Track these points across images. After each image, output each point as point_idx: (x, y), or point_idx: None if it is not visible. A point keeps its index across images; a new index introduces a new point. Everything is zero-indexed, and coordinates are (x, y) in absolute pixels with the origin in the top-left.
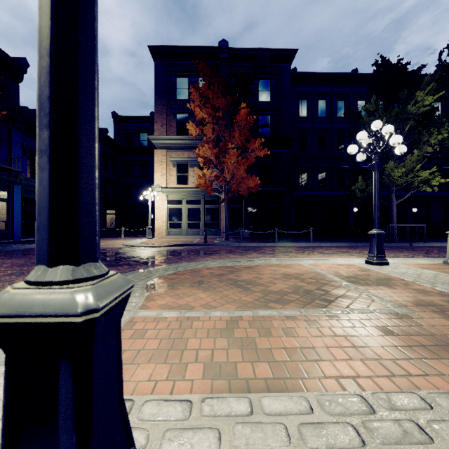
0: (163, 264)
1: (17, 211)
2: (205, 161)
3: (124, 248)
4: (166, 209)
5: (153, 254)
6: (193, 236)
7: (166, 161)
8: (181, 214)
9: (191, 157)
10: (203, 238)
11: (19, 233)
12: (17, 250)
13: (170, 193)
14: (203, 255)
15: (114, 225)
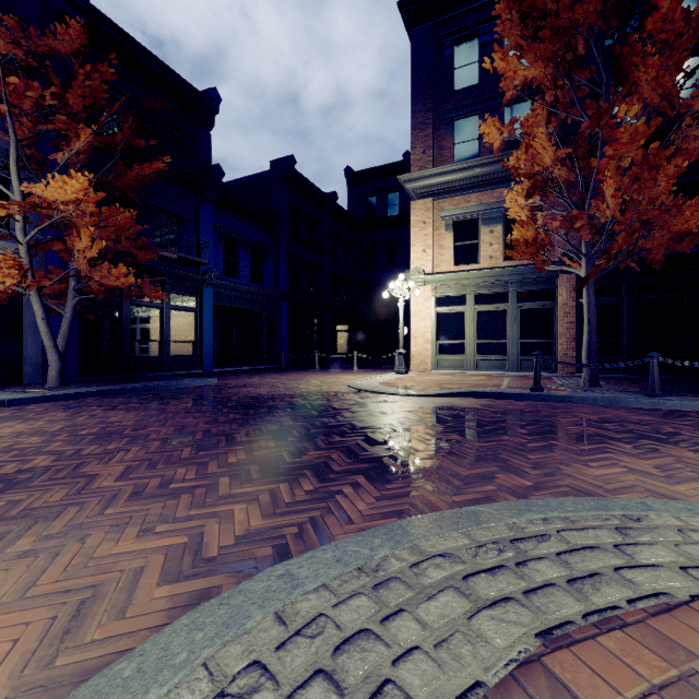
0: (440, 492)
1: (207, 326)
2: (532, 185)
3: (345, 396)
4: (433, 316)
5: (404, 421)
6: (491, 370)
7: (433, 221)
8: (463, 325)
9: (486, 202)
10: (516, 376)
11: (210, 361)
12: (184, 388)
13: (440, 284)
14: (572, 445)
15: (348, 349)
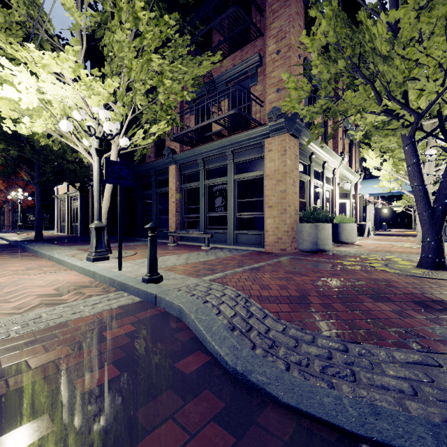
0: None
1: None
2: None
3: None
4: None
5: None
6: None
7: None
8: None
9: None
10: None
11: None
12: None
13: None
14: None
15: None
